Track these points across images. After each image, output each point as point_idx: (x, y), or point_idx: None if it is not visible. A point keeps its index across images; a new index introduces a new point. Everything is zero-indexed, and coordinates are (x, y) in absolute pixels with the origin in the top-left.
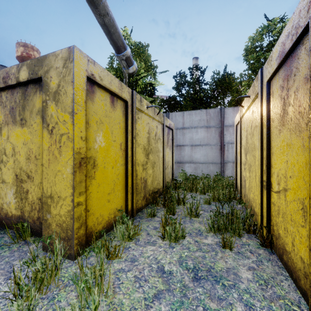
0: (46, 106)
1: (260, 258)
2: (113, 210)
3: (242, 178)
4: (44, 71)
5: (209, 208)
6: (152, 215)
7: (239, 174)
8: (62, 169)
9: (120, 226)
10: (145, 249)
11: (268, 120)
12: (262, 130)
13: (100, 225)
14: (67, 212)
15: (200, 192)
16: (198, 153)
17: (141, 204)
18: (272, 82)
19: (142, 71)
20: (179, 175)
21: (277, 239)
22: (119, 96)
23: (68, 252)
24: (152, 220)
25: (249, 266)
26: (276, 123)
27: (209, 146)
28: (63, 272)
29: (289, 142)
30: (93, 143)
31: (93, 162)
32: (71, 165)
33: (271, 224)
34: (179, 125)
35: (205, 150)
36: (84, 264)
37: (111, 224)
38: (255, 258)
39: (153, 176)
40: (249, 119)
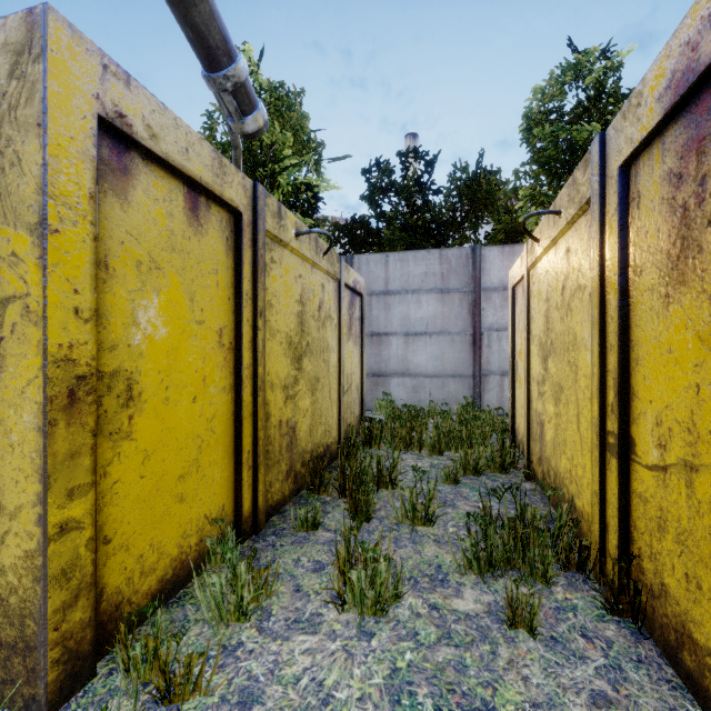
0: None
1: (615, 655)
2: (197, 523)
3: (533, 415)
4: None
5: (455, 494)
6: (310, 526)
7: (521, 405)
8: (8, 416)
9: (212, 576)
10: (288, 647)
11: (623, 270)
12: (603, 299)
13: (151, 575)
14: (22, 559)
15: (431, 450)
16: (422, 352)
17: (280, 492)
18: (636, 168)
19: (288, 152)
20: (377, 405)
21: (655, 599)
22: (214, 196)
23: (27, 691)
24: (310, 539)
25: (592, 691)
26: (653, 277)
27: (446, 337)
28: None
29: (707, 332)
30: (126, 329)
31: (126, 386)
32: (35, 404)
33: (634, 551)
34: (377, 284)
35: (437, 346)
36: None
37: (188, 564)
38: (602, 656)
39: (313, 413)
40: (556, 270)
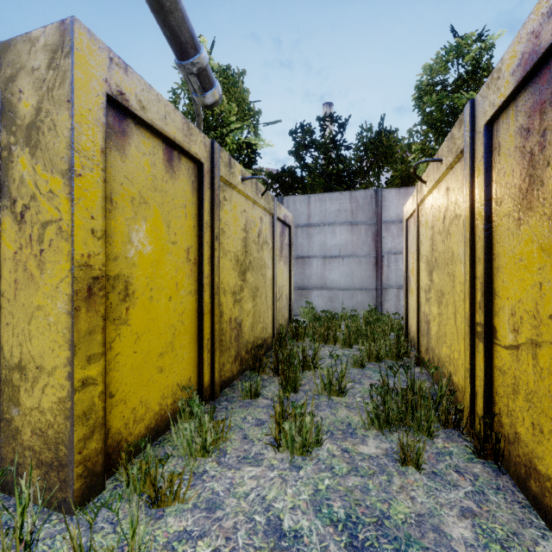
0: (10, 158)
1: (480, 485)
2: (172, 389)
3: (422, 316)
4: (6, 78)
5: (362, 375)
6: (253, 395)
7: (413, 310)
8: (47, 304)
9: (184, 424)
10: (239, 474)
11: (488, 201)
12: (473, 224)
13: (140, 423)
14: (57, 403)
15: (343, 344)
16: (336, 271)
17: (230, 371)
18: (497, 125)
19: (233, 118)
20: (301, 311)
21: (511, 444)
22: (184, 151)
23: (60, 495)
24: (253, 404)
25: (462, 507)
26: (509, 206)
27: (355, 259)
28: (43, 550)
29: (547, 243)
30: (124, 246)
31: (124, 286)
32: (66, 295)
33: (496, 411)
34: (301, 219)
35: (348, 266)
36: (98, 522)
37: (165, 418)
38: (470, 485)
39: (254, 314)
40: (439, 204)
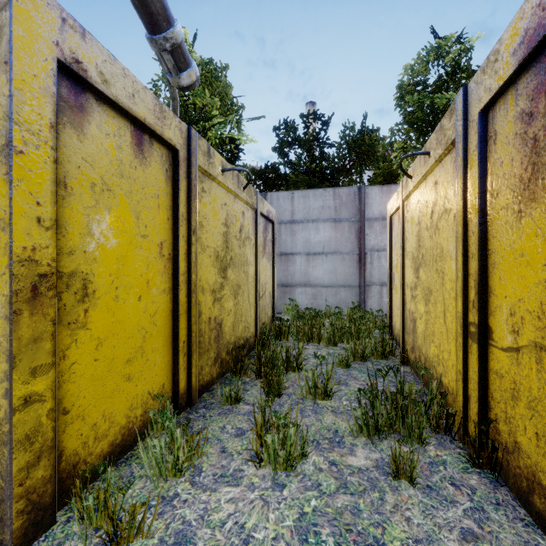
0: None
1: (478, 499)
2: (142, 398)
3: (407, 314)
4: None
5: (347, 375)
6: (233, 401)
7: (397, 307)
8: None
9: (153, 440)
10: (215, 497)
11: (482, 194)
12: (465, 218)
13: (103, 440)
14: None
15: (328, 342)
16: (319, 268)
17: (209, 374)
18: (493, 113)
19: (215, 113)
20: (285, 308)
21: (509, 454)
22: (156, 135)
23: None
24: (233, 411)
25: (462, 528)
26: (508, 197)
27: (338, 256)
28: None
29: None
30: (82, 238)
31: (82, 285)
32: (3, 296)
33: (491, 416)
34: (285, 215)
35: (332, 263)
36: None
37: (134, 431)
38: (468, 501)
39: (235, 313)
40: (426, 199)
